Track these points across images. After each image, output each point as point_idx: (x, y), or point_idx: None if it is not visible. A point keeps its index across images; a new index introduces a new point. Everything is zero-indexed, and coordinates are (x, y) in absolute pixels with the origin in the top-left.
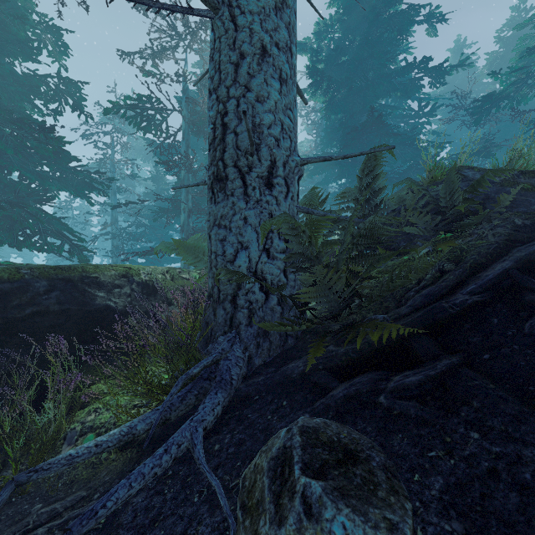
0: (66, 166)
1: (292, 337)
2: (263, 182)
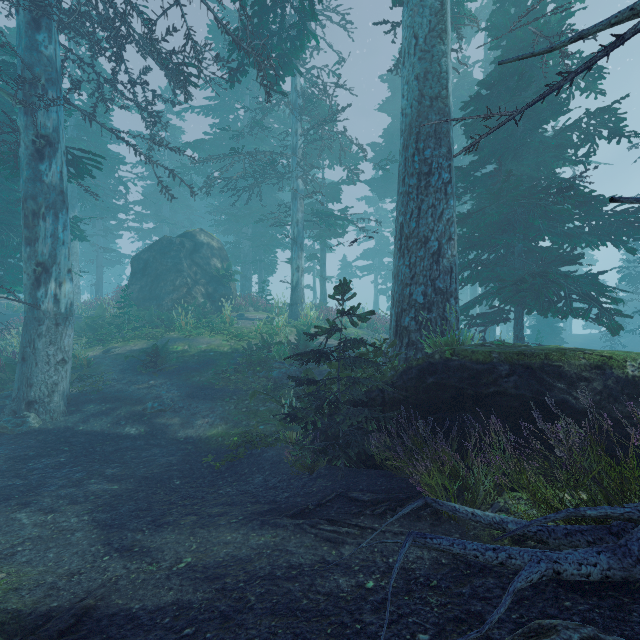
0: (598, 214)
1: None
2: None
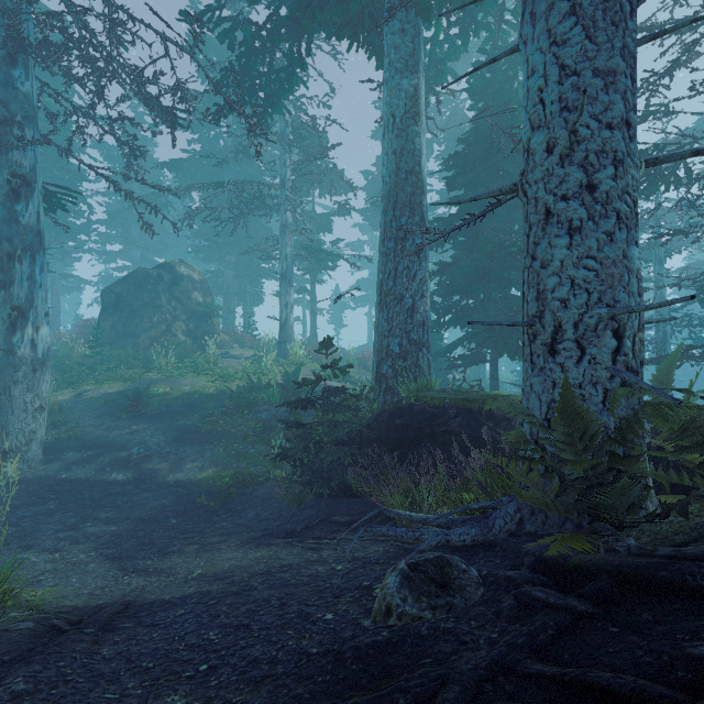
0: None
1: (572, 522)
2: (547, 349)
